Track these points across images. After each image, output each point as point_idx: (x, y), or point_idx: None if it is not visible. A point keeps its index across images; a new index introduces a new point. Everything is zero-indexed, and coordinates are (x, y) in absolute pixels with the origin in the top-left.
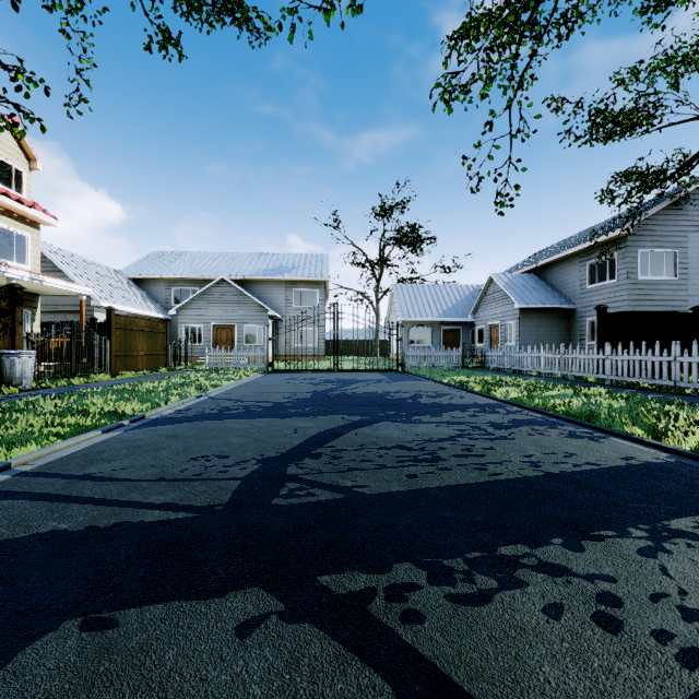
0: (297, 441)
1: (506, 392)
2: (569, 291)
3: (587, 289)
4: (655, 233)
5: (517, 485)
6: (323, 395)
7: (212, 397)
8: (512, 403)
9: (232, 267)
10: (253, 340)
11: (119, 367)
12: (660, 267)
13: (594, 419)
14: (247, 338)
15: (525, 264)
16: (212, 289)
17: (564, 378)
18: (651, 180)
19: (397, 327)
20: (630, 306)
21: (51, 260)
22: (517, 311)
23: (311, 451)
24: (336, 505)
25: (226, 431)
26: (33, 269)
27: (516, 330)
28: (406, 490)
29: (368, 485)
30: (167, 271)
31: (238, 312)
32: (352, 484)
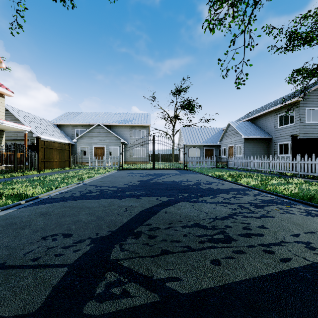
0: (125, 219)
1: (247, 181)
2: (268, 129)
3: (278, 128)
4: (314, 99)
5: (315, 277)
6: (146, 183)
7: (85, 183)
8: (253, 188)
9: (104, 119)
10: (114, 154)
11: (43, 167)
12: (316, 116)
13: (313, 200)
14: (110, 153)
15: (245, 117)
16: (94, 129)
17: (272, 173)
18: (315, 71)
19: (183, 147)
20: (301, 136)
21: (13, 114)
22: (242, 139)
23: (134, 229)
24: (150, 317)
25: (81, 210)
26: (0, 117)
27: (242, 149)
28: (217, 287)
29: (180, 277)
30: (73, 121)
31: (106, 140)
32: (165, 275)
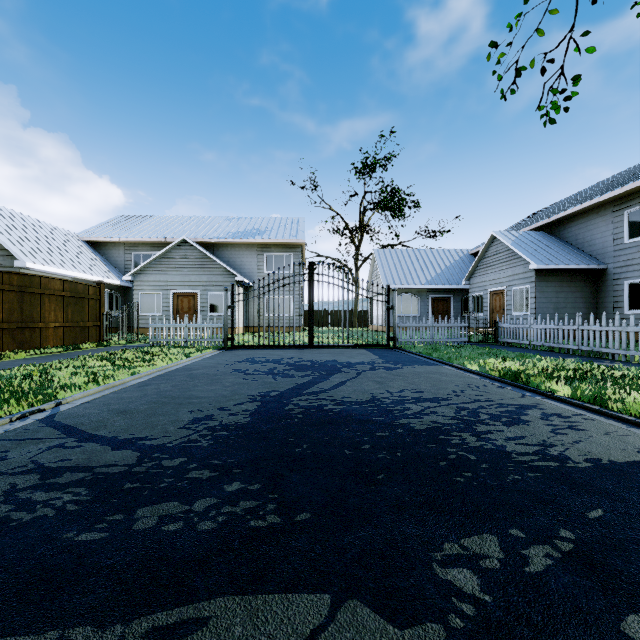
0: None
1: None
2: (596, 248)
3: (624, 245)
4: None
5: None
6: (277, 413)
7: (57, 413)
8: None
9: (199, 229)
10: (219, 309)
11: (8, 344)
12: None
13: None
14: (212, 306)
15: (529, 223)
16: (172, 252)
17: None
18: None
19: (387, 291)
20: None
21: None
22: (531, 274)
23: None
24: None
25: None
26: None
27: (529, 296)
28: None
29: None
30: (127, 234)
31: (202, 278)
32: None
